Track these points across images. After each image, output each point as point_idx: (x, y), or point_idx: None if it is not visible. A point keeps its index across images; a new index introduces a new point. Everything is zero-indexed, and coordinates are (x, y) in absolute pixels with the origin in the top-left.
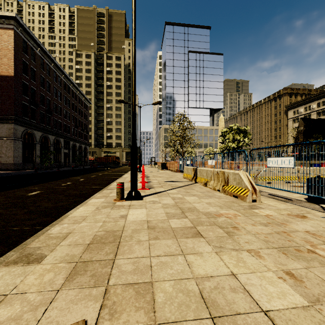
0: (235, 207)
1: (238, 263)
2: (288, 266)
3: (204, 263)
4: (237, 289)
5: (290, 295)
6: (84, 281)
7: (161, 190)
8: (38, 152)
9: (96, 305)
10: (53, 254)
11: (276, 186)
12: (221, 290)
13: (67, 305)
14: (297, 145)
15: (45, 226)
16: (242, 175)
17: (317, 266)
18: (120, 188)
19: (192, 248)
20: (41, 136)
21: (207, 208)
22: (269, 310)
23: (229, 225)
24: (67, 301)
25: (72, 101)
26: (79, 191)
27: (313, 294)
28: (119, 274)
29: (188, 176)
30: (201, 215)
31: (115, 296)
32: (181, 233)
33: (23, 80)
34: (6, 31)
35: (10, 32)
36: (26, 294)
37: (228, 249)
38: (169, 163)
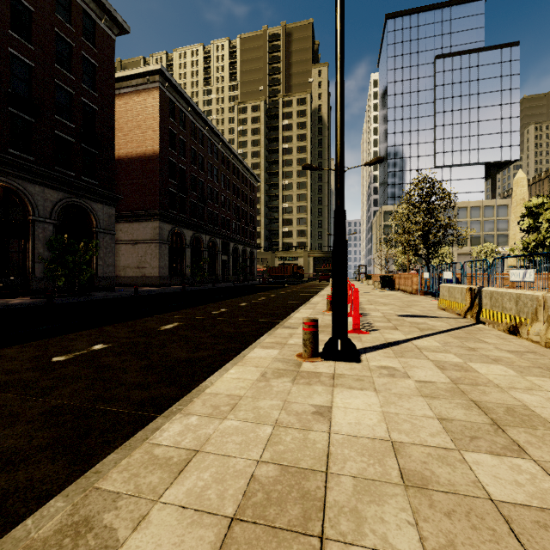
0: None
1: None
2: None
3: None
4: None
5: None
6: None
7: (398, 337)
8: (189, 260)
9: None
10: (134, 542)
11: None
12: None
13: None
14: None
15: (159, 411)
16: None
17: None
18: (310, 332)
19: None
20: (192, 237)
21: None
22: None
23: None
24: None
25: (232, 181)
26: (236, 327)
27: None
28: None
29: (454, 307)
30: None
31: None
32: None
33: (170, 158)
34: (151, 93)
35: (155, 93)
36: None
37: None
38: (399, 277)
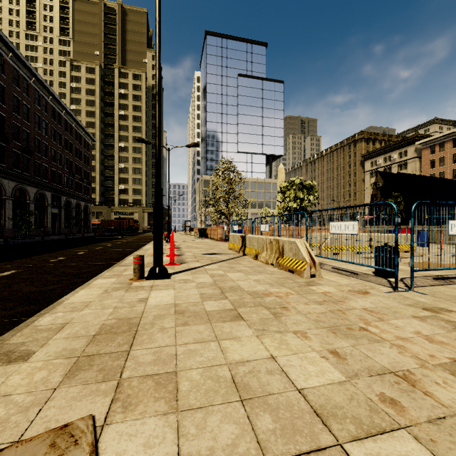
0: (289, 284)
1: (281, 345)
2: (335, 345)
3: (241, 348)
4: (274, 371)
5: (329, 373)
6: (90, 376)
7: (197, 265)
8: (10, 212)
9: (105, 400)
10: (44, 349)
11: (339, 257)
12: (256, 373)
13: (69, 403)
14: (362, 207)
15: (30, 316)
16: (300, 244)
17: (364, 344)
18: (139, 263)
19: (229, 332)
20: (14, 188)
21: (255, 287)
22: (304, 387)
23: (277, 305)
24: (68, 399)
25: (65, 136)
26: (78, 269)
27: (353, 370)
28: (135, 366)
29: (235, 247)
30: (245, 295)
31: (129, 389)
32: (217, 317)
33: None
34: None
35: None
36: (11, 396)
37: (271, 331)
38: (210, 229)
